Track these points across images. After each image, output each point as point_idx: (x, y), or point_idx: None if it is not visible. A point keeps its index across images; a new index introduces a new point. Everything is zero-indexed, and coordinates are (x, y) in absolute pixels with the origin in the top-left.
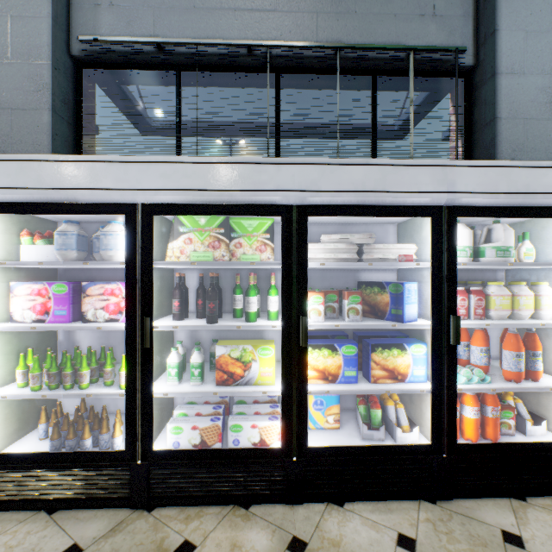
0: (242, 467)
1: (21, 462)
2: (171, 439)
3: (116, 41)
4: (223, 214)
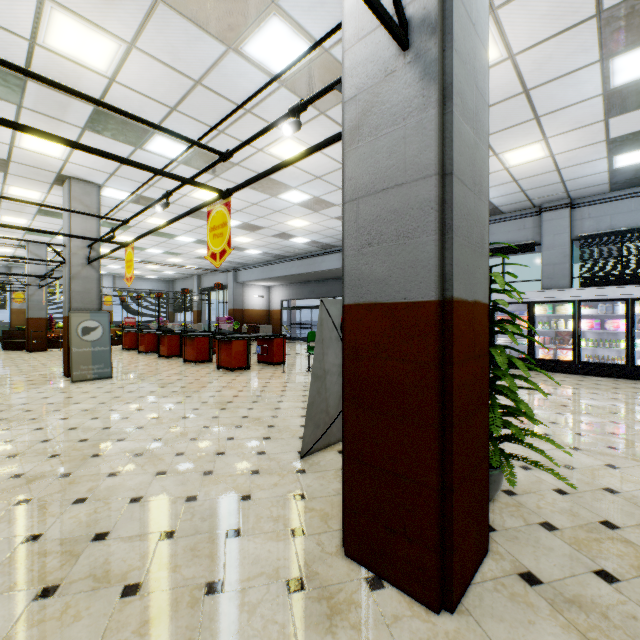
0: None
1: (589, 364)
2: (639, 364)
3: (594, 233)
4: None
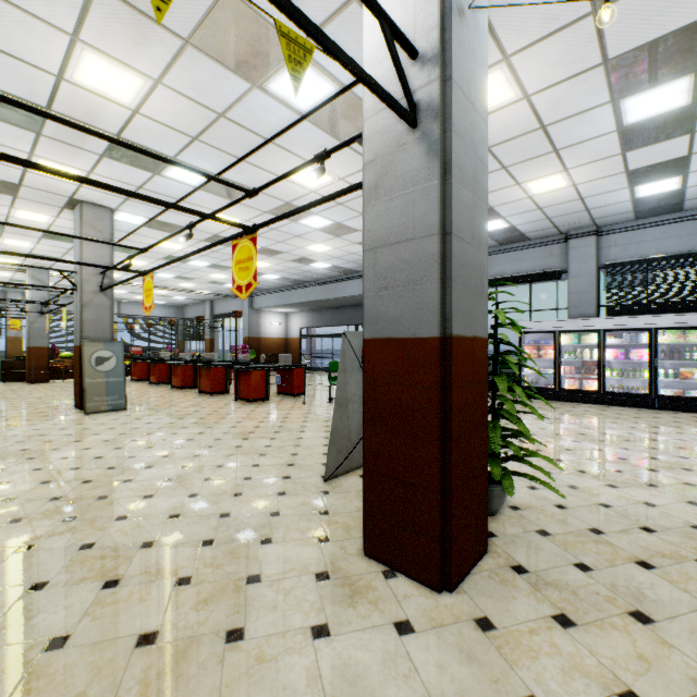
0: (691, 403)
1: (614, 394)
2: (662, 394)
3: (620, 262)
4: (684, 329)
